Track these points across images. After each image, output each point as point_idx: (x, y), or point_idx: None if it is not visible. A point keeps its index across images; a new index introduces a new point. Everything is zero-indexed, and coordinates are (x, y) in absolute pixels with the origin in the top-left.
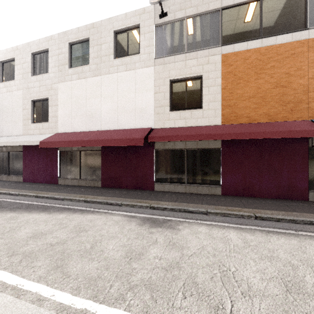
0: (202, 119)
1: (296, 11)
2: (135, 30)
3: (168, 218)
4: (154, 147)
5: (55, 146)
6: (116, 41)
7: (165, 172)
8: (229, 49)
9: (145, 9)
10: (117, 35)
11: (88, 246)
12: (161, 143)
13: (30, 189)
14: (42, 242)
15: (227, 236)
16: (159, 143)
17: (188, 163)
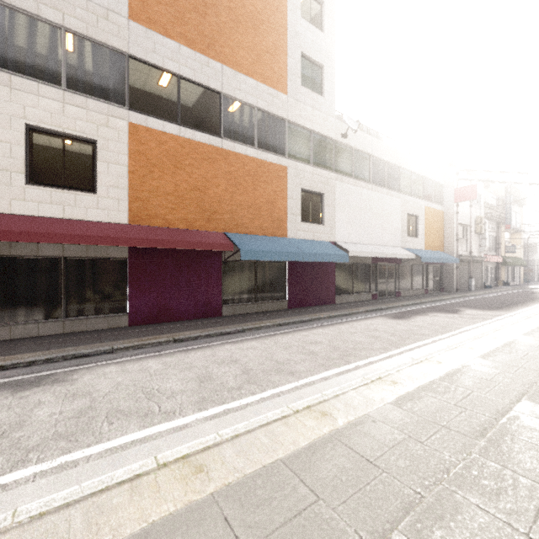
0: (97, 211)
1: (212, 113)
2: None
3: (45, 373)
4: None
5: None
6: None
7: (13, 302)
8: (140, 120)
9: None
10: None
11: None
12: (3, 242)
13: None
14: None
15: (146, 365)
16: None
17: (68, 281)
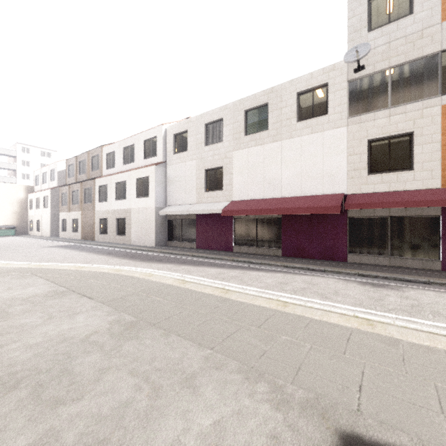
0: (413, 182)
1: None
2: (322, 88)
3: (385, 283)
4: (347, 215)
5: (238, 215)
6: (298, 103)
7: (361, 243)
8: None
9: (335, 65)
10: (299, 96)
11: (331, 291)
12: (356, 210)
13: (216, 254)
14: (292, 287)
15: None
16: (353, 211)
17: (392, 232)
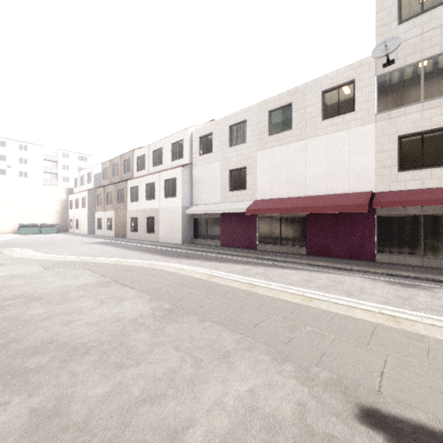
0: None
1: None
2: (348, 85)
3: (416, 284)
4: (375, 213)
5: (262, 214)
6: (323, 102)
7: (390, 242)
8: None
9: (362, 61)
10: (324, 94)
11: (357, 289)
12: (385, 208)
13: (240, 252)
14: (317, 284)
15: None
16: (382, 209)
17: (425, 231)
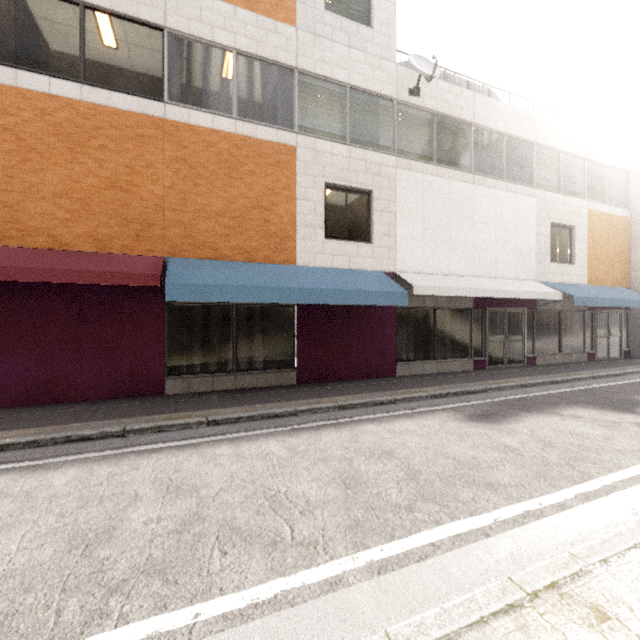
0: None
1: (149, 63)
2: None
3: None
4: None
5: None
6: None
7: None
8: (4, 77)
9: None
10: None
11: None
12: None
13: None
14: None
15: None
16: None
17: None
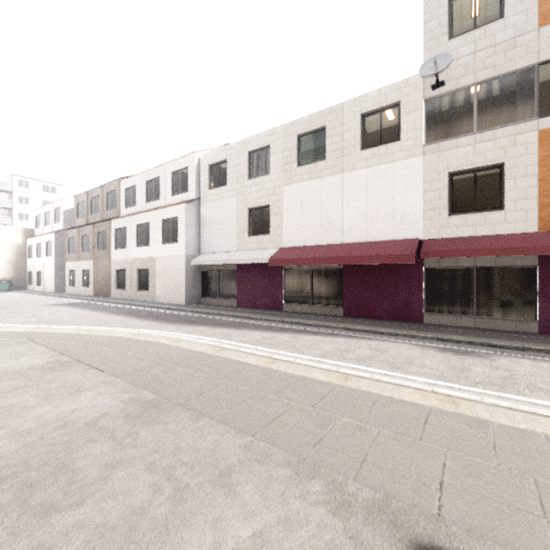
0: (503, 225)
1: None
2: (392, 108)
3: (470, 350)
4: (423, 265)
5: (289, 265)
6: (363, 127)
7: (440, 299)
8: None
9: (409, 80)
10: (365, 118)
11: (404, 360)
12: (435, 259)
13: (261, 314)
14: (356, 354)
15: None
16: (431, 260)
17: (478, 286)
